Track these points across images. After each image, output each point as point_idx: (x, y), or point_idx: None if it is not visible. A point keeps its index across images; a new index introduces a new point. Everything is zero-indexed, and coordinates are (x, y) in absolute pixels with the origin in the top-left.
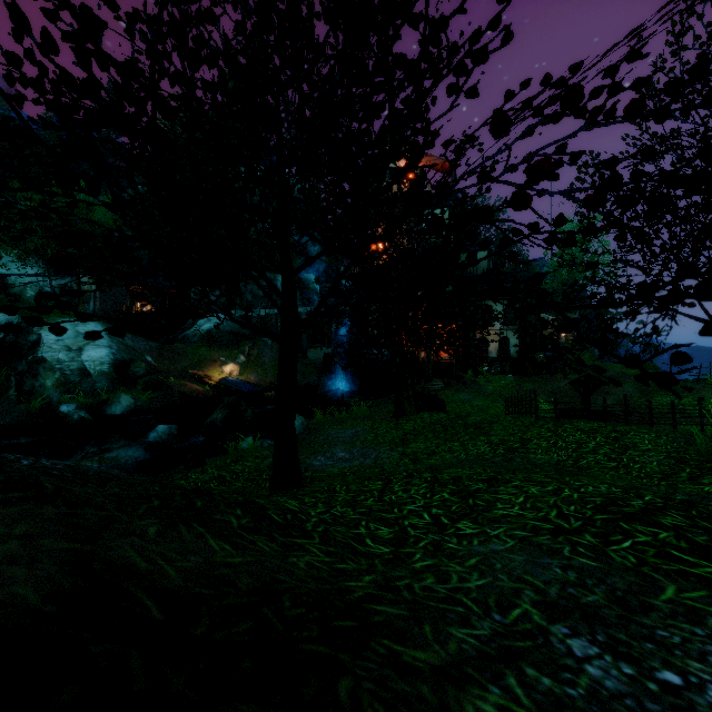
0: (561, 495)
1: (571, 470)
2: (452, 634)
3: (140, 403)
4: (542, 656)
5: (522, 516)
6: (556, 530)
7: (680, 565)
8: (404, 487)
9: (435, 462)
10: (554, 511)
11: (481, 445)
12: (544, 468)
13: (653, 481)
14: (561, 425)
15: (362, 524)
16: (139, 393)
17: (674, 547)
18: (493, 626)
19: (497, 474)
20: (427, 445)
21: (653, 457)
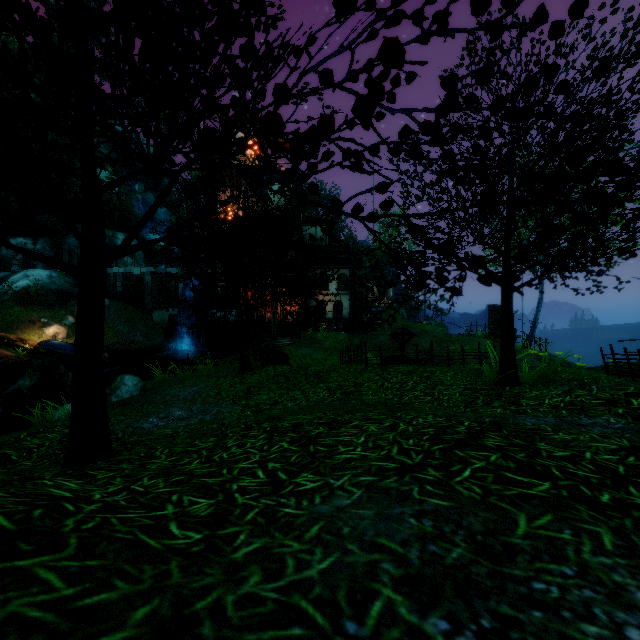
0: (398, 430)
1: (398, 406)
2: None
3: None
4: None
5: (365, 458)
6: (401, 468)
7: (518, 488)
8: (239, 441)
9: (277, 411)
10: (395, 447)
11: (320, 392)
12: (376, 407)
13: (461, 408)
14: (386, 369)
15: (171, 500)
16: None
17: (507, 469)
18: None
19: (337, 416)
20: (271, 396)
21: (456, 390)
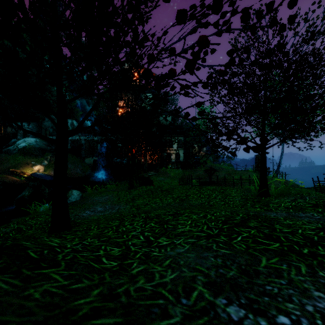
0: (207, 218)
1: (207, 206)
2: None
3: None
4: None
5: (191, 231)
6: (208, 236)
7: (263, 246)
8: (130, 222)
9: (148, 208)
10: (205, 226)
11: (169, 199)
12: (197, 207)
13: (239, 208)
14: (201, 188)
15: (102, 248)
16: None
17: (258, 237)
18: (182, 311)
19: (177, 211)
20: (144, 201)
21: (237, 198)
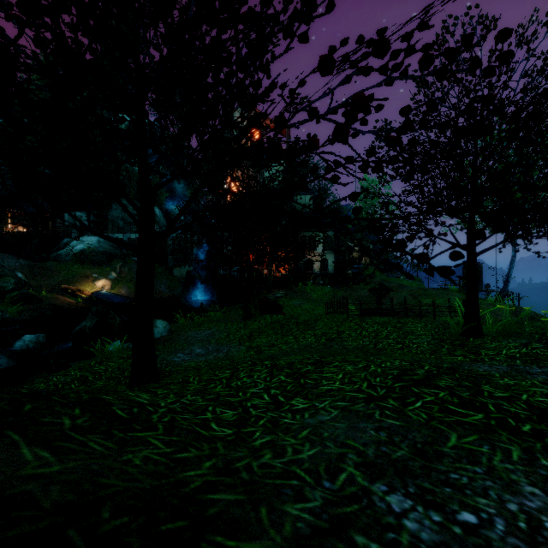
0: (369, 370)
1: (372, 351)
2: (287, 513)
3: (8, 315)
4: (368, 519)
5: (342, 390)
6: (368, 398)
7: (456, 417)
8: (248, 374)
9: (274, 352)
10: (365, 383)
11: (309, 337)
12: (354, 351)
13: (426, 355)
14: (364, 320)
15: (209, 409)
16: (7, 306)
17: (450, 403)
18: (324, 495)
19: (322, 358)
20: (268, 339)
21: (424, 339)
